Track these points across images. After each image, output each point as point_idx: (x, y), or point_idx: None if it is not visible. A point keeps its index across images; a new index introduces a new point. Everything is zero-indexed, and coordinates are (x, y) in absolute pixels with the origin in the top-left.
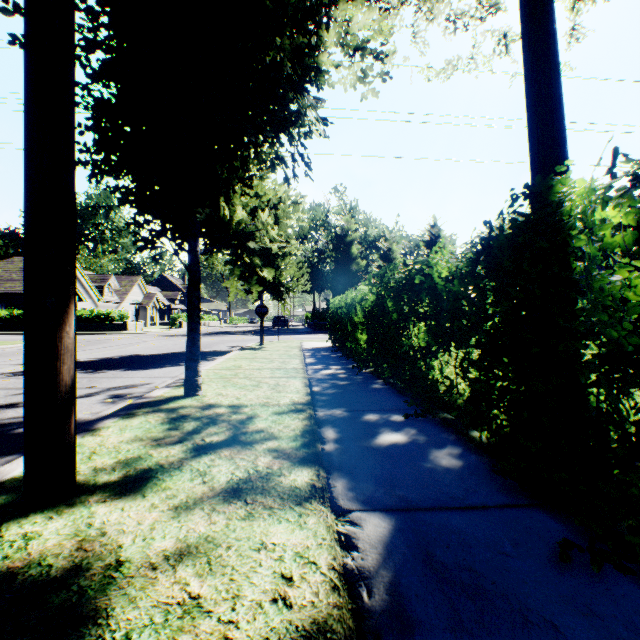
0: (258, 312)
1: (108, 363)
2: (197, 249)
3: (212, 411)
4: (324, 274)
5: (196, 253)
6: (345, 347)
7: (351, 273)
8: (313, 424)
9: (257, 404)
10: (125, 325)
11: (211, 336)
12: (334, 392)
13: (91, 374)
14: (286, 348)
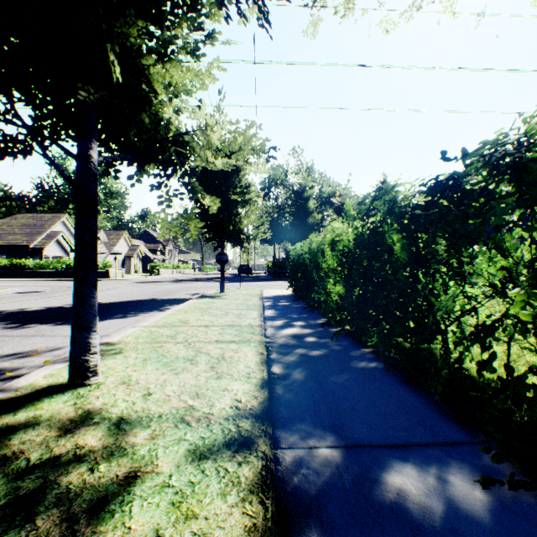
0: (218, 260)
1: (50, 314)
2: (89, 153)
3: (72, 442)
4: (283, 227)
5: (87, 159)
6: (309, 297)
7: (308, 226)
8: (270, 525)
9: (170, 415)
10: (107, 273)
11: (180, 283)
12: (305, 378)
13: (11, 330)
14: (245, 296)
